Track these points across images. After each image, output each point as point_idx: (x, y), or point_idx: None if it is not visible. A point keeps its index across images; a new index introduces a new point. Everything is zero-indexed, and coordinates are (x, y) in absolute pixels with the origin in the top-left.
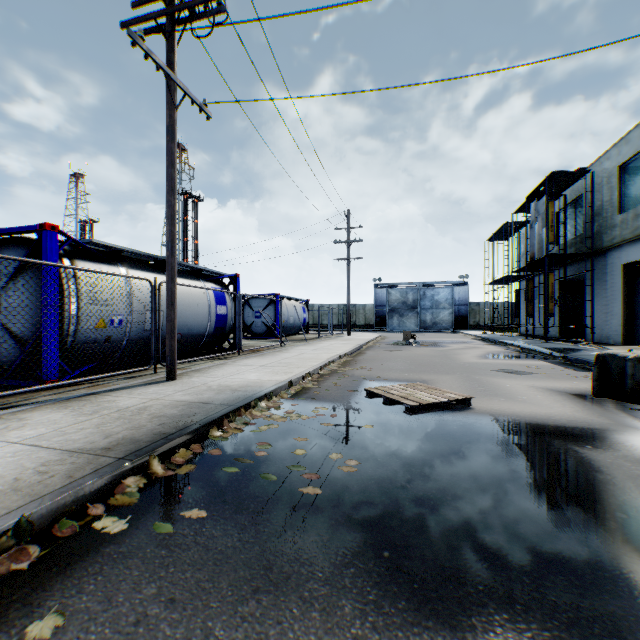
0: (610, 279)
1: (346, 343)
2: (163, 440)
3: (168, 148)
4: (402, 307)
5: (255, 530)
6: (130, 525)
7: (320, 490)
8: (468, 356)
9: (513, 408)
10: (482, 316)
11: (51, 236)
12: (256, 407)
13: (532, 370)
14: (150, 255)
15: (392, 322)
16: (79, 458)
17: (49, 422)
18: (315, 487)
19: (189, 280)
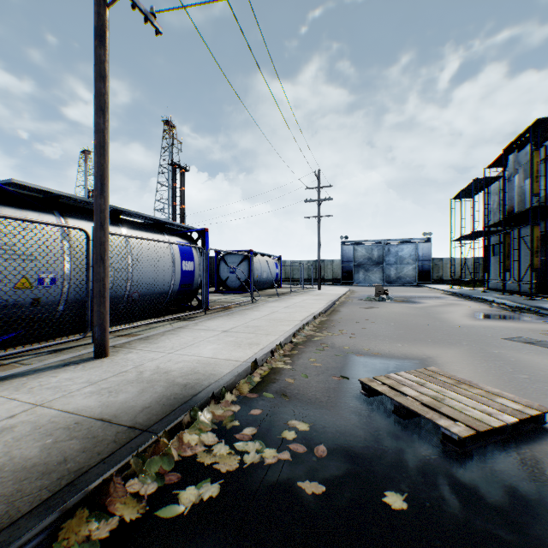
0: None
1: (318, 299)
2: None
3: (96, 56)
4: (367, 262)
5: None
6: None
7: None
8: (455, 316)
9: None
10: (445, 271)
11: None
12: (193, 422)
13: None
14: None
15: (358, 276)
16: None
17: None
18: None
19: (150, 233)
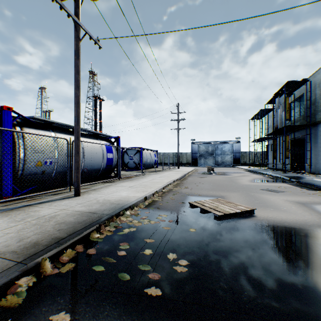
0: (320, 139)
1: (177, 173)
2: (55, 244)
3: (75, 63)
4: (206, 154)
5: None
6: None
7: (160, 291)
8: (244, 180)
9: (280, 216)
10: (247, 158)
11: (7, 113)
12: (123, 215)
13: (282, 189)
14: (69, 125)
15: (200, 161)
16: None
17: None
18: (157, 288)
19: (92, 139)
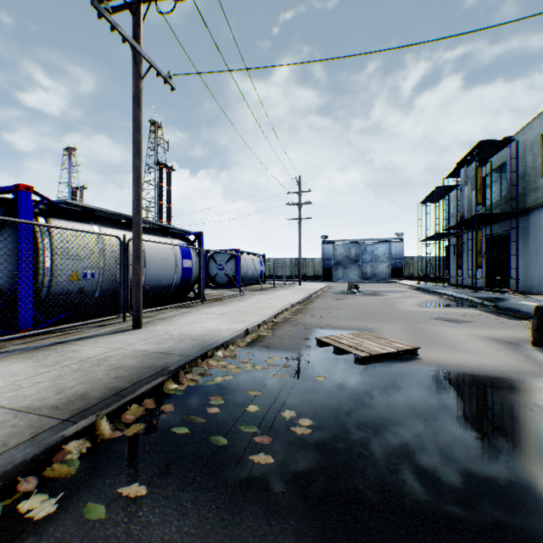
0: (533, 236)
1: (298, 292)
2: (114, 397)
3: (134, 115)
4: (346, 260)
5: (198, 515)
6: (60, 506)
7: (272, 458)
8: (407, 304)
9: (458, 358)
10: (415, 268)
11: (25, 196)
12: (213, 356)
13: (468, 318)
14: (121, 214)
15: (337, 273)
16: (22, 419)
17: (9, 374)
18: (267, 454)
19: (158, 237)
